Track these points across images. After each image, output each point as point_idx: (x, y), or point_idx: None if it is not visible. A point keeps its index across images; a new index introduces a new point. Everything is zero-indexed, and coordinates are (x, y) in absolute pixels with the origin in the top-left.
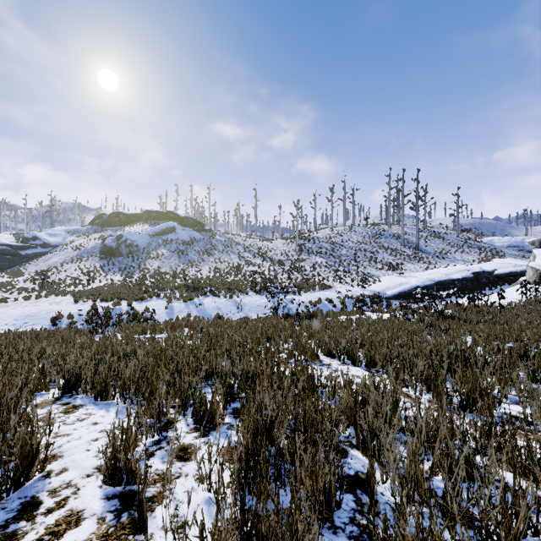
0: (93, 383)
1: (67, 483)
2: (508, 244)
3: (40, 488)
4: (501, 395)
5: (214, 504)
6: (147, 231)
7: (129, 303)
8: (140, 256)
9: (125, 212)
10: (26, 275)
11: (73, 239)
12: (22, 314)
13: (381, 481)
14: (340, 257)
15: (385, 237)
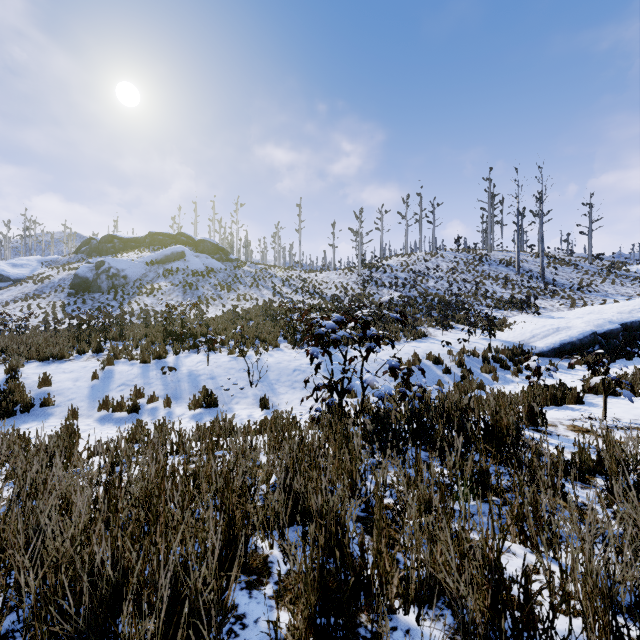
0: None
1: None
2: None
3: None
4: None
5: None
6: (144, 257)
7: (12, 367)
8: (127, 291)
9: (122, 236)
10: None
11: (45, 271)
12: None
13: None
14: (426, 291)
15: (488, 264)
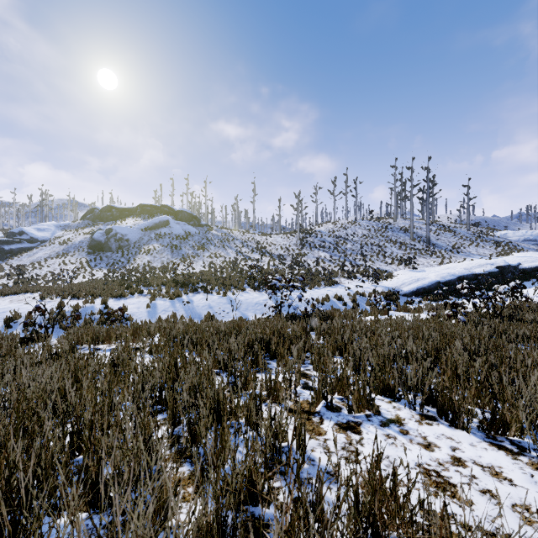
0: None
1: None
2: (524, 238)
3: None
4: None
5: None
6: (139, 225)
7: (104, 301)
8: (131, 251)
9: (118, 206)
10: (7, 270)
11: (63, 234)
12: None
13: None
14: (345, 251)
15: (391, 231)
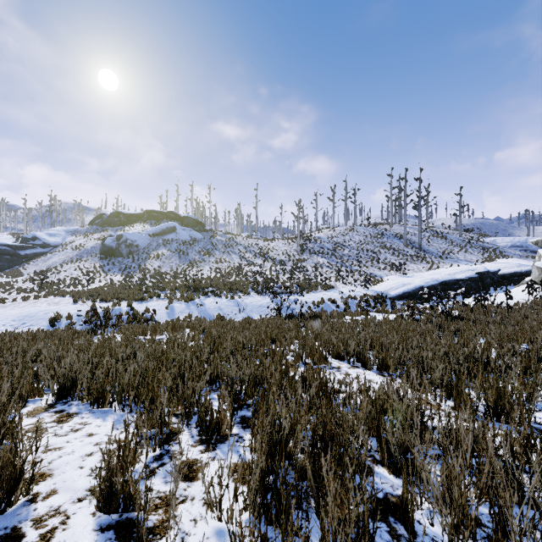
0: (89, 388)
1: (55, 510)
2: (511, 244)
3: (23, 516)
4: (531, 402)
5: (225, 536)
6: (147, 231)
7: (129, 304)
8: (140, 256)
9: (125, 212)
10: (25, 275)
11: (73, 239)
12: (20, 314)
13: (416, 506)
14: (342, 257)
15: (387, 237)
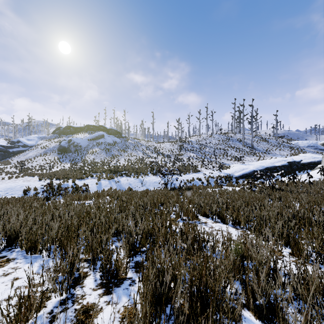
0: (27, 239)
1: None
2: (307, 145)
3: None
4: None
5: None
6: (87, 137)
7: (73, 181)
8: (82, 152)
9: (74, 126)
10: (12, 164)
11: (42, 142)
12: (5, 187)
13: None
14: (205, 153)
15: (232, 141)
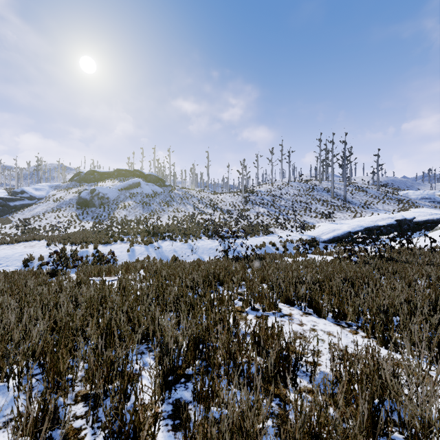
0: None
1: None
2: (421, 197)
3: None
4: None
5: None
6: (117, 186)
7: (95, 247)
8: (110, 207)
9: (99, 170)
10: (13, 222)
11: (55, 193)
12: None
13: None
14: (279, 207)
15: (317, 191)
